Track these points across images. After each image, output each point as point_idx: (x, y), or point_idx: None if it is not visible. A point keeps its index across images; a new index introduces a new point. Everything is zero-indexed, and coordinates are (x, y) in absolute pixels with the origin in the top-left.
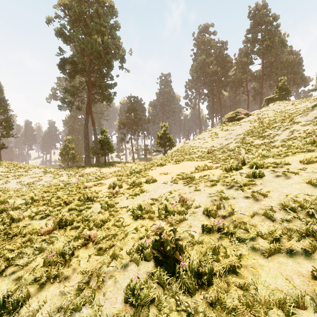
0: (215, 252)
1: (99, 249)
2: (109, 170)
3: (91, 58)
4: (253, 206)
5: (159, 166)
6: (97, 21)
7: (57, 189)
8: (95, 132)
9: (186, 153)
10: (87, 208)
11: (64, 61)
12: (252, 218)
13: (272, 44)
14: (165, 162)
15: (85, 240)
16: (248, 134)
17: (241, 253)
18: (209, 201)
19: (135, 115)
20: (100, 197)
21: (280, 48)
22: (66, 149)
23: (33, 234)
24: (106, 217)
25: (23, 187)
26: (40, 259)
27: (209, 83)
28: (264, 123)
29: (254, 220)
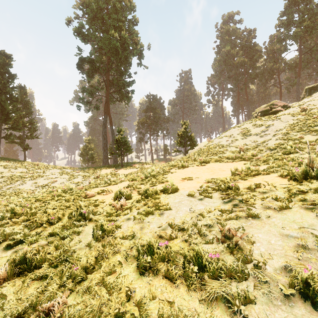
0: None
1: None
2: (126, 171)
3: (109, 56)
4: None
5: (180, 168)
6: (114, 16)
7: (53, 197)
8: (113, 132)
9: (212, 153)
10: (75, 233)
11: (82, 60)
12: None
13: (313, 24)
14: (187, 164)
15: None
16: (293, 128)
17: None
18: (292, 249)
19: (154, 114)
20: (98, 214)
21: None
22: (86, 149)
23: None
24: (93, 260)
25: (36, 189)
26: None
27: (235, 77)
28: (312, 114)
29: None
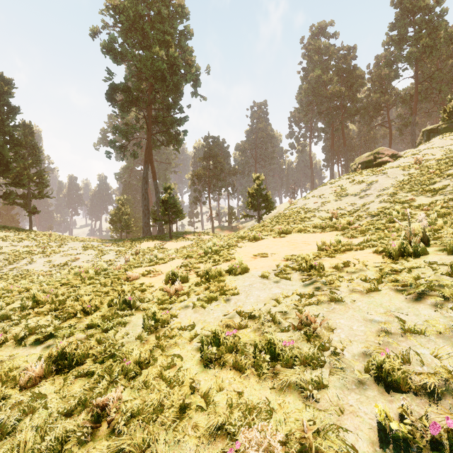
0: None
1: (117, 449)
2: (176, 244)
3: (151, 82)
4: None
5: (251, 241)
6: (159, 26)
7: (83, 280)
8: (157, 189)
9: (295, 220)
10: (120, 324)
11: (113, 88)
12: None
13: (433, 43)
14: (261, 234)
15: (93, 417)
16: (403, 187)
17: None
18: (374, 334)
19: (215, 163)
20: (147, 301)
21: (447, 48)
22: (118, 214)
23: (5, 383)
24: (147, 353)
25: (51, 270)
26: None
27: (327, 112)
28: (428, 168)
29: None
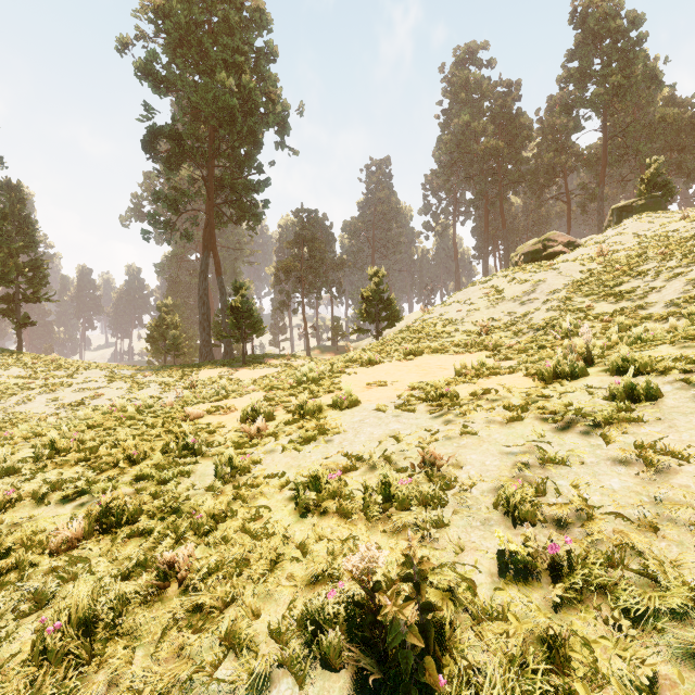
0: (557, 658)
1: (194, 608)
2: (253, 373)
3: (214, 126)
4: (650, 491)
5: (365, 366)
6: (226, 41)
7: (120, 421)
8: (223, 289)
9: (430, 336)
10: (182, 474)
11: (154, 133)
12: (658, 533)
13: (627, 82)
14: (380, 357)
15: (159, 577)
16: (579, 289)
17: (652, 672)
18: (509, 468)
19: (311, 251)
20: (217, 445)
21: (647, 91)
22: (160, 327)
23: (30, 547)
24: (224, 504)
25: (59, 412)
26: (31, 631)
27: (479, 178)
28: (615, 262)
29: (667, 538)
